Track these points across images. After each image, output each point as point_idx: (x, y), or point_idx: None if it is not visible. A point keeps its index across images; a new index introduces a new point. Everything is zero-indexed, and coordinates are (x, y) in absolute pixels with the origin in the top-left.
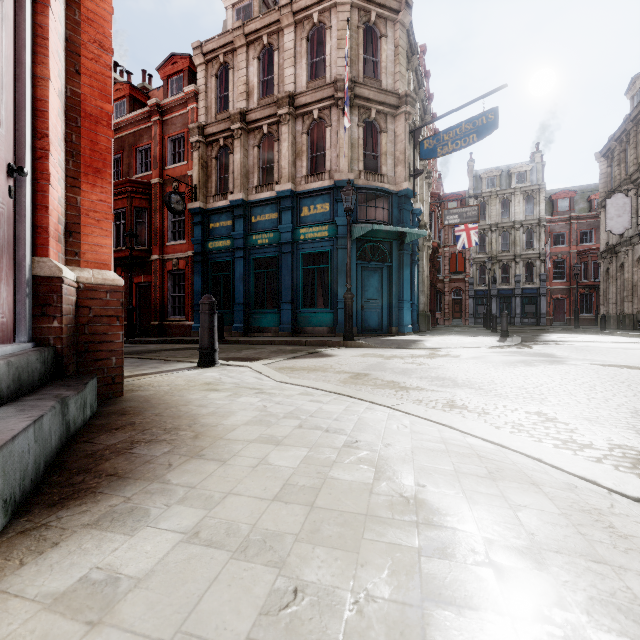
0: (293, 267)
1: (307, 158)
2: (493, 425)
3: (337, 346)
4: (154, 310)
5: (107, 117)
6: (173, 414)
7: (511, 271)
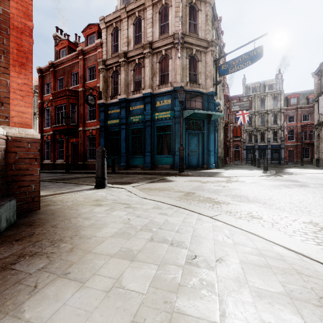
0: (151, 133)
1: (159, 76)
2: (286, 233)
3: (175, 175)
4: (80, 156)
5: (29, 30)
6: (64, 226)
7: (265, 136)
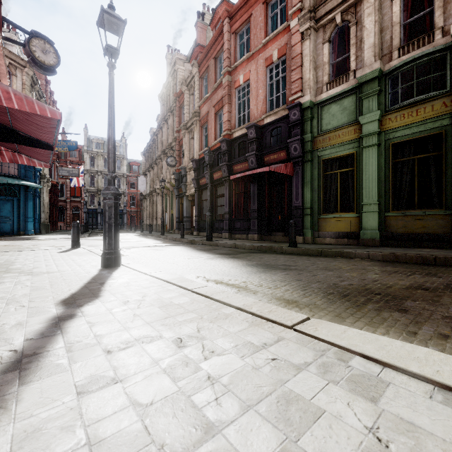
0: None
1: None
2: None
3: None
4: None
5: None
6: None
7: None
